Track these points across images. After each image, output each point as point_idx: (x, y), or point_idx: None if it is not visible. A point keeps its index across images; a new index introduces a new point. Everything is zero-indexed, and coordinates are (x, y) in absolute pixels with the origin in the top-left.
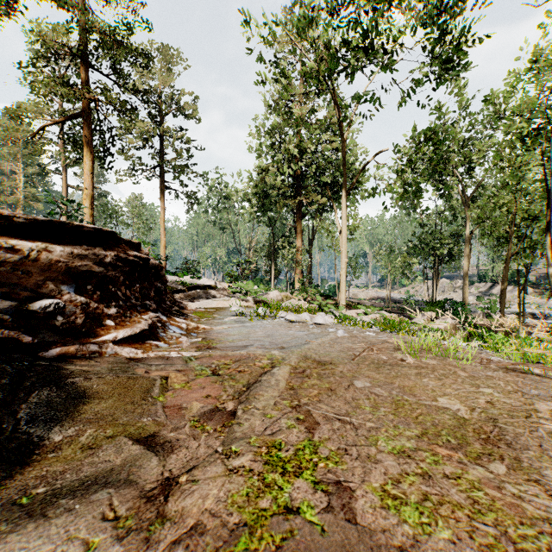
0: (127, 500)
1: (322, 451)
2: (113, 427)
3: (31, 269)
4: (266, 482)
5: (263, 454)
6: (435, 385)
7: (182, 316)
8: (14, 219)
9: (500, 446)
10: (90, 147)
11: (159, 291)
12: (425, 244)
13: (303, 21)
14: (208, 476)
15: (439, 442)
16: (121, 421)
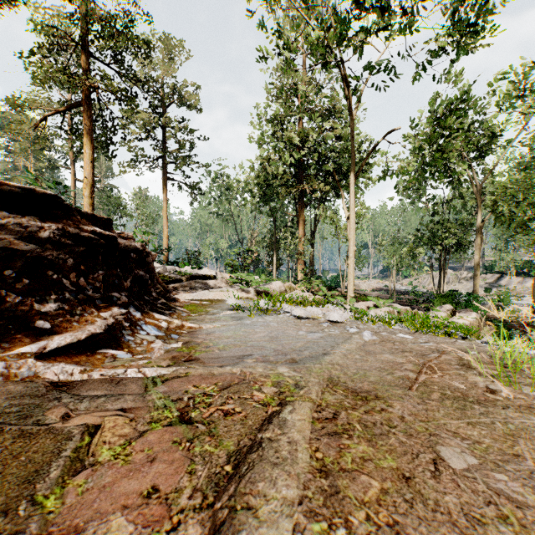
0: None
1: None
2: None
3: None
4: None
5: None
6: None
7: (168, 310)
8: None
9: None
10: (89, 135)
11: (144, 281)
12: (432, 233)
13: None
14: None
15: None
16: None
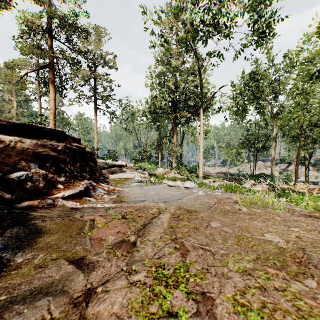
0: (60, 305)
1: (191, 270)
2: (57, 252)
3: (11, 153)
4: (154, 292)
5: (153, 272)
6: (261, 225)
7: (105, 182)
8: (0, 122)
9: (309, 267)
10: (53, 84)
11: (92, 168)
12: (249, 141)
13: (177, 9)
14: (116, 288)
15: (268, 264)
16: (62, 248)
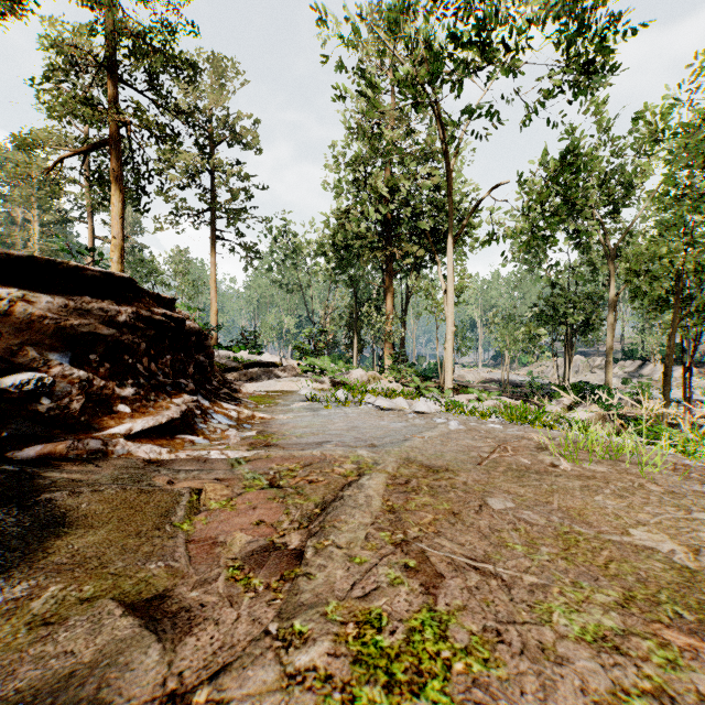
0: None
1: (455, 634)
2: (96, 580)
3: (0, 327)
4: None
5: (350, 640)
6: (617, 506)
7: (233, 401)
8: None
9: None
10: (119, 183)
11: (203, 368)
12: (555, 309)
13: (396, 7)
14: (247, 690)
15: (662, 618)
16: (112, 568)
